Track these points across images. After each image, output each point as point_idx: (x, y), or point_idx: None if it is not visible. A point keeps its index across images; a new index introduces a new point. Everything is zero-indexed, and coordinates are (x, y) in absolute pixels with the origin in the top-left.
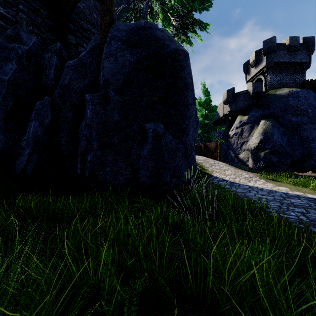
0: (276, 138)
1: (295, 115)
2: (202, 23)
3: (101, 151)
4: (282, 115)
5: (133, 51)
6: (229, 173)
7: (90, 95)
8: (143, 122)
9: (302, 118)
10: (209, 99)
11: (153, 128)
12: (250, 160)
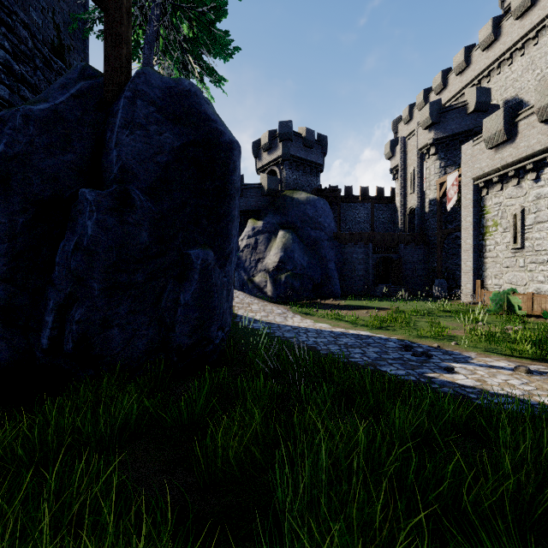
0: (298, 256)
1: (314, 228)
2: (216, 74)
3: (107, 299)
4: (301, 226)
5: (176, 129)
6: (256, 308)
7: (92, 191)
8: (185, 247)
9: (321, 233)
10: None
11: (203, 258)
12: (269, 285)
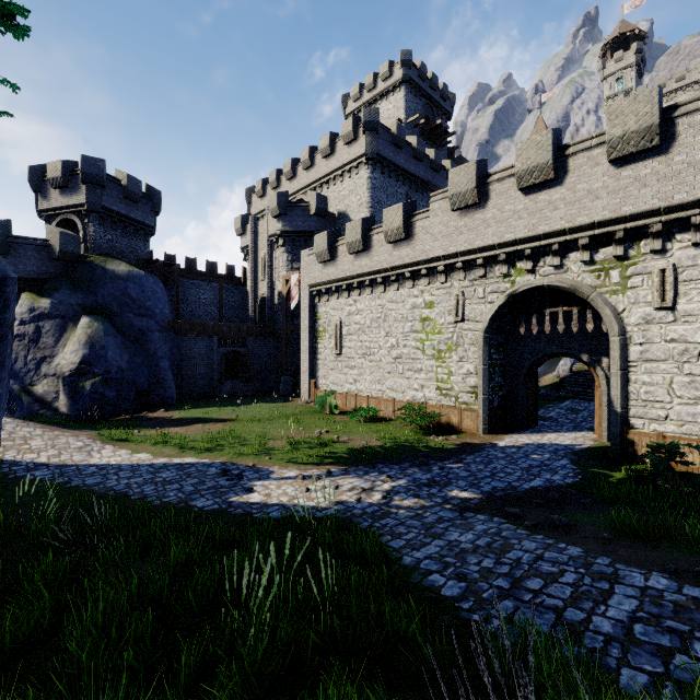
0: (113, 354)
1: (139, 315)
2: None
3: None
4: (119, 311)
5: None
6: (40, 444)
7: None
8: None
9: (149, 322)
10: None
11: None
12: (63, 397)
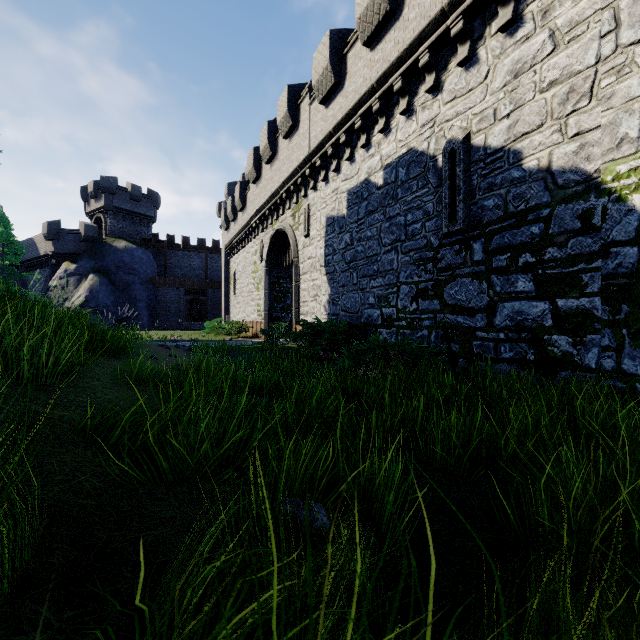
0: (103, 296)
1: (128, 273)
2: None
3: None
4: (115, 271)
5: None
6: None
7: None
8: None
9: (134, 278)
10: (11, 233)
11: None
12: None
